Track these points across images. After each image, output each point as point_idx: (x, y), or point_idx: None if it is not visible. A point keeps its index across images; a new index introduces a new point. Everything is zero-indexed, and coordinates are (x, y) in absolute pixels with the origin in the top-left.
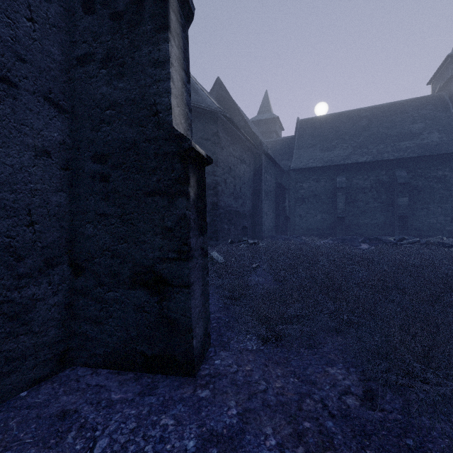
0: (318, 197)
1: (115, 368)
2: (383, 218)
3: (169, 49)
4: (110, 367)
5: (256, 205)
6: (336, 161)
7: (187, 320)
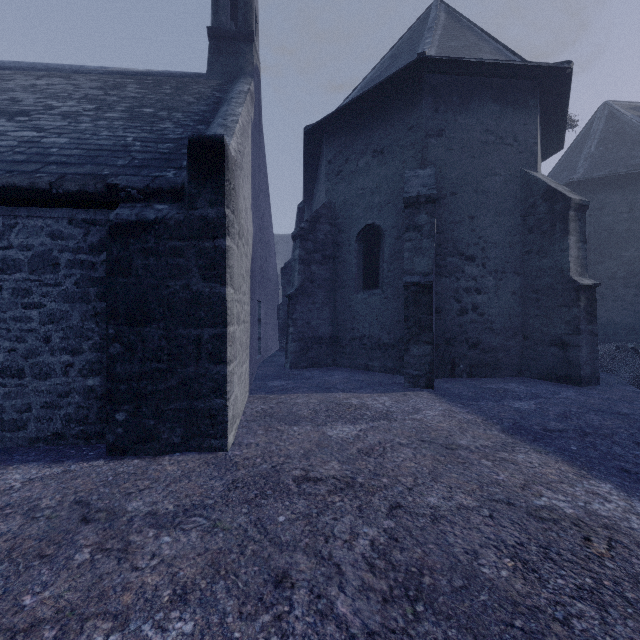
0: None
1: (542, 379)
2: None
3: (568, 243)
4: (540, 379)
5: None
6: None
7: (578, 361)
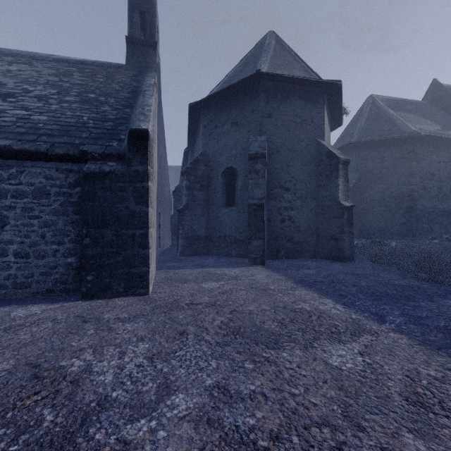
0: None
1: (326, 259)
2: None
3: (338, 182)
4: (325, 259)
5: None
6: None
7: (343, 248)
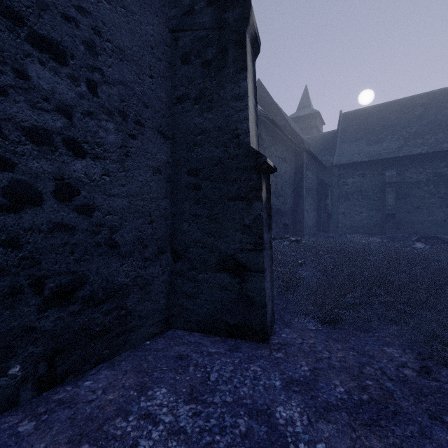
0: (364, 193)
1: (204, 332)
2: (443, 215)
3: (247, 85)
4: (200, 331)
5: (297, 203)
6: (385, 154)
7: (262, 298)
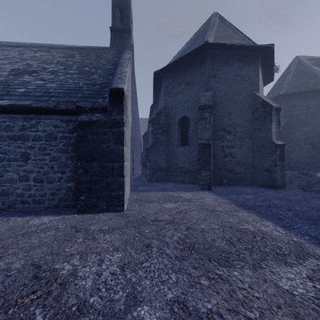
0: None
1: (261, 186)
2: None
3: (271, 126)
4: (260, 186)
5: None
6: None
7: (275, 178)
